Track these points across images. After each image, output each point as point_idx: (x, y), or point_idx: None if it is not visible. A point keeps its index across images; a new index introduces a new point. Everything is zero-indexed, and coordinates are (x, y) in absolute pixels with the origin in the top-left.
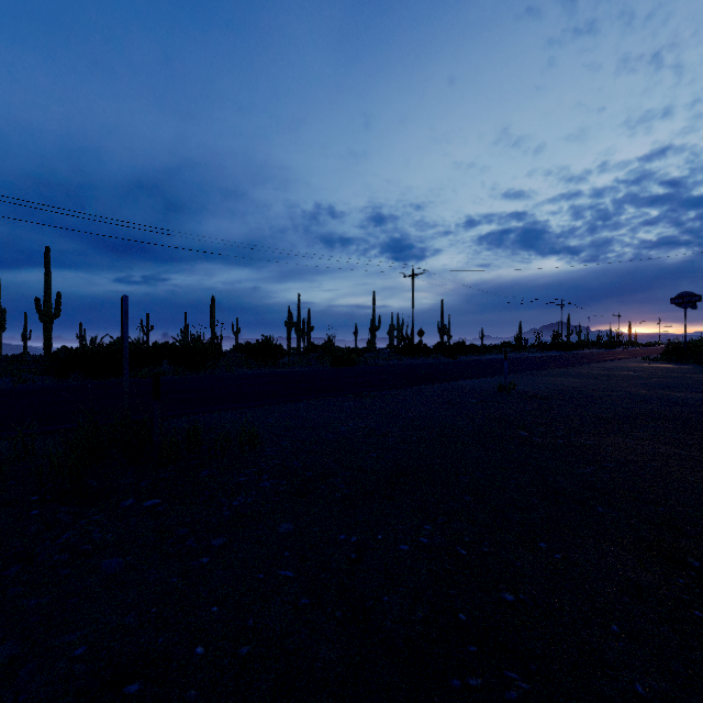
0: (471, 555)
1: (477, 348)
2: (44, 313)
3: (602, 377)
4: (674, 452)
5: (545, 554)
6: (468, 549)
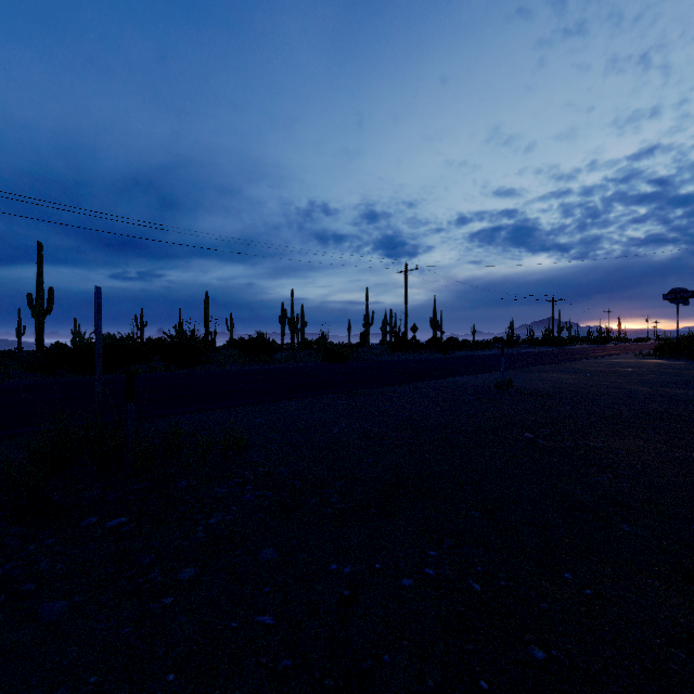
0: (487, 591)
1: (470, 344)
2: (36, 309)
3: (598, 373)
4: (692, 456)
5: (573, 589)
6: (482, 584)
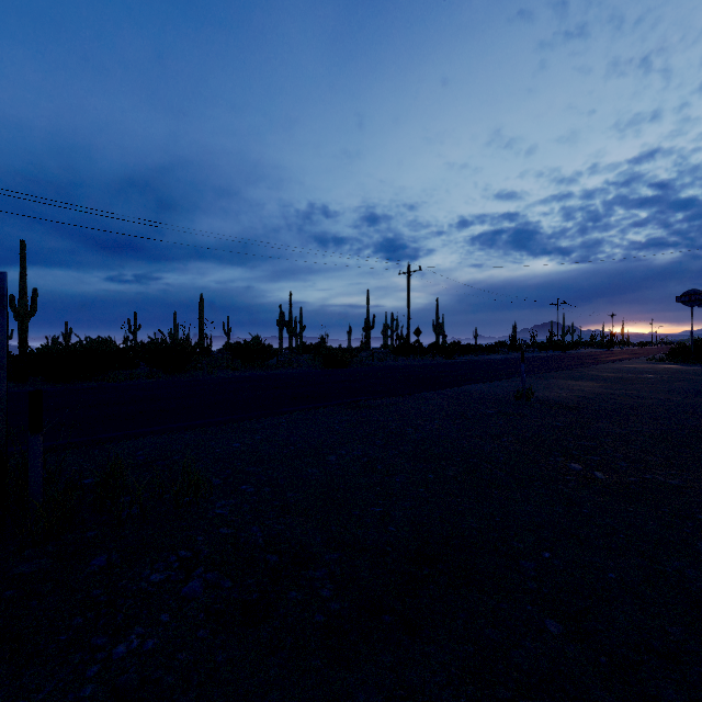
0: None
1: (474, 348)
2: (19, 311)
3: (620, 380)
4: None
5: None
6: None
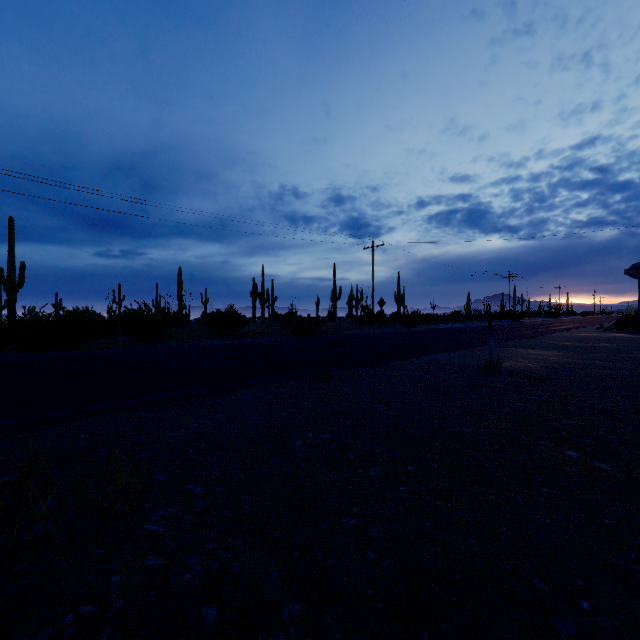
0: None
1: (433, 318)
2: (7, 283)
3: (579, 349)
4: None
5: None
6: None
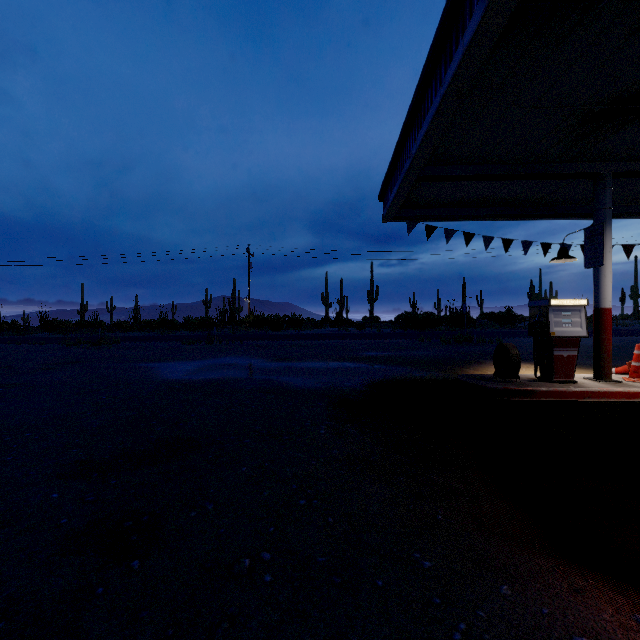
0: None
1: None
2: (370, 298)
3: None
4: None
5: None
6: None
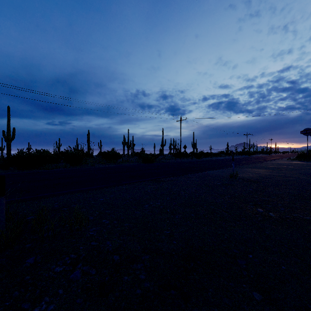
0: None
1: (210, 154)
2: (7, 137)
3: (276, 168)
4: None
5: None
6: None
